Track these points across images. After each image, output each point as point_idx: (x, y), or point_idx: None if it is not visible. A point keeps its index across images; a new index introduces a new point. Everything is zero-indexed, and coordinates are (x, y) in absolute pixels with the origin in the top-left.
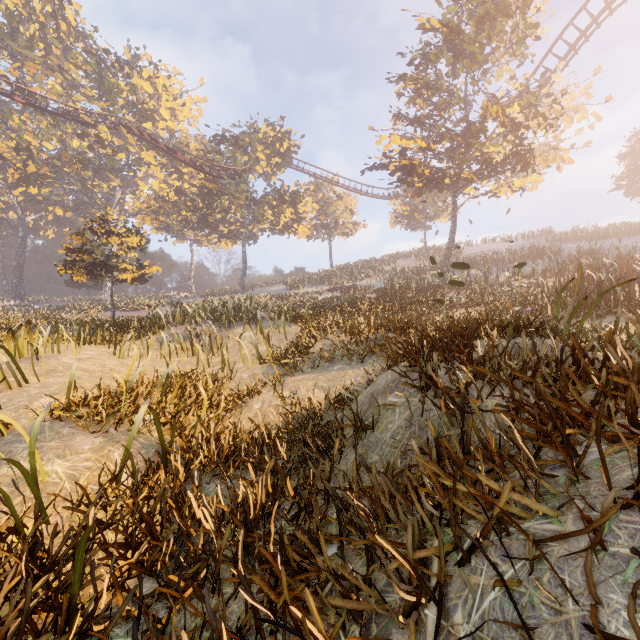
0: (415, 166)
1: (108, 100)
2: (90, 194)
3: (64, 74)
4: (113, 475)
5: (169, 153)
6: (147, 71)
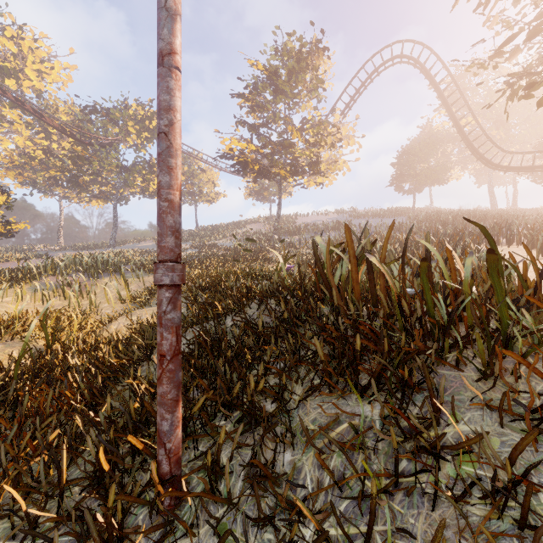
0: (248, 163)
1: None
2: None
3: None
4: (18, 357)
5: (36, 116)
6: (10, 31)
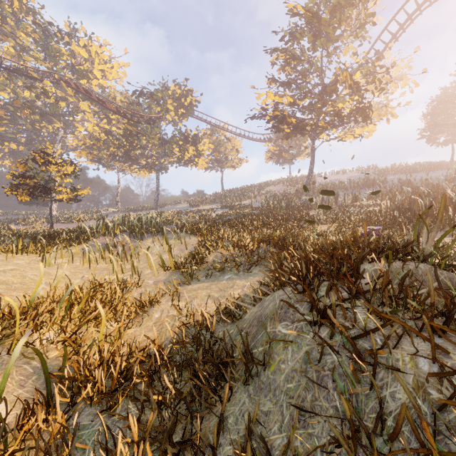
0: (285, 116)
1: (52, 61)
2: (39, 133)
3: (16, 39)
4: None
5: (99, 103)
6: (83, 40)
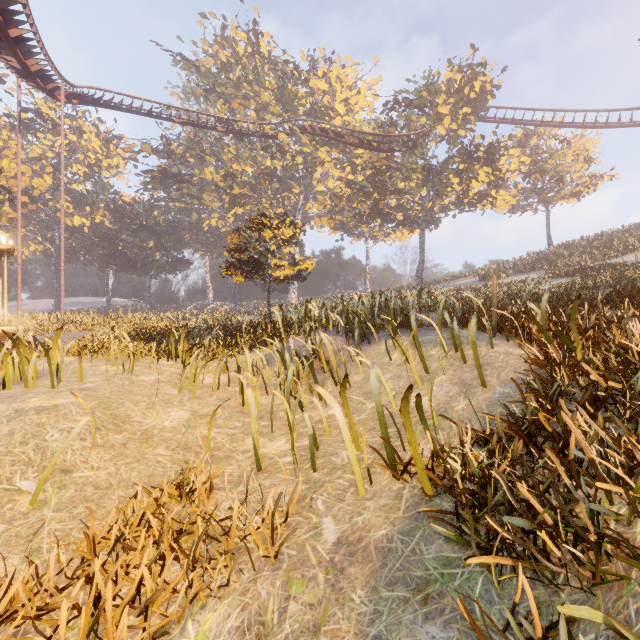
0: None
1: (289, 110)
2: (282, 207)
3: (256, 99)
4: None
5: (337, 140)
6: (321, 68)
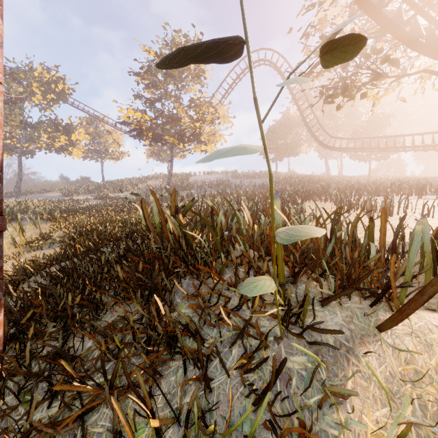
0: (143, 130)
1: None
2: None
3: None
4: None
5: None
6: None
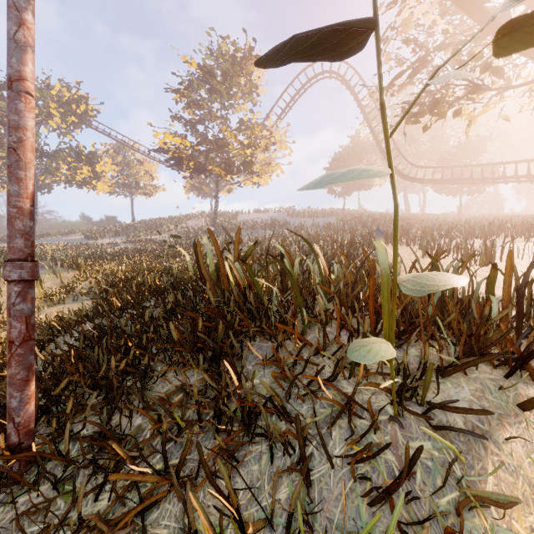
0: (183, 159)
1: None
2: None
3: None
4: None
5: None
6: None
